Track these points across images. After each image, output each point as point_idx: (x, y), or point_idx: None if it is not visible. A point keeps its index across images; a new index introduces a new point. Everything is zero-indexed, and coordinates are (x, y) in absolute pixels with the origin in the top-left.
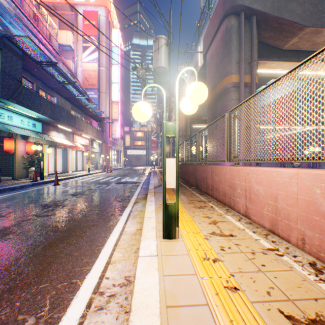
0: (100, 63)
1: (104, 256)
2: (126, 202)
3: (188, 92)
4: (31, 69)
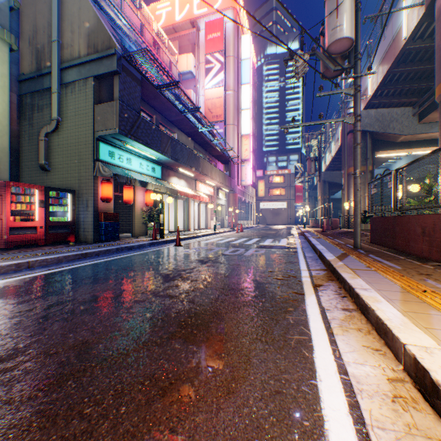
0: (226, 86)
1: None
2: (294, 283)
3: None
4: (150, 98)
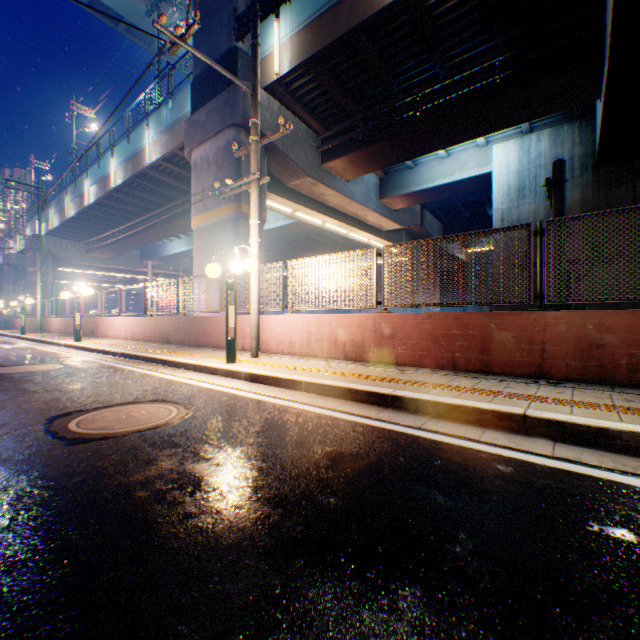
0: None
1: None
2: None
3: (1, 306)
4: None
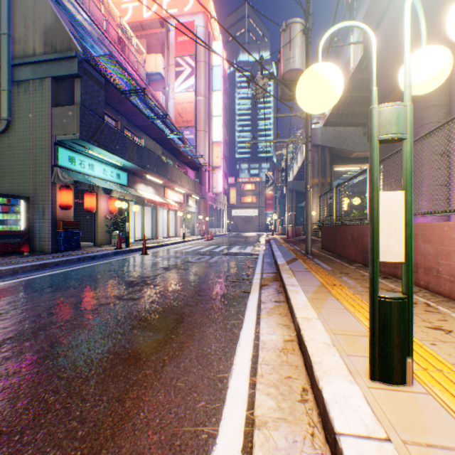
0: (197, 91)
1: (236, 399)
2: (246, 284)
3: None
4: (114, 102)
